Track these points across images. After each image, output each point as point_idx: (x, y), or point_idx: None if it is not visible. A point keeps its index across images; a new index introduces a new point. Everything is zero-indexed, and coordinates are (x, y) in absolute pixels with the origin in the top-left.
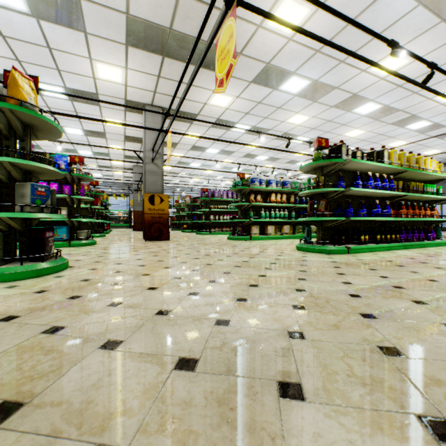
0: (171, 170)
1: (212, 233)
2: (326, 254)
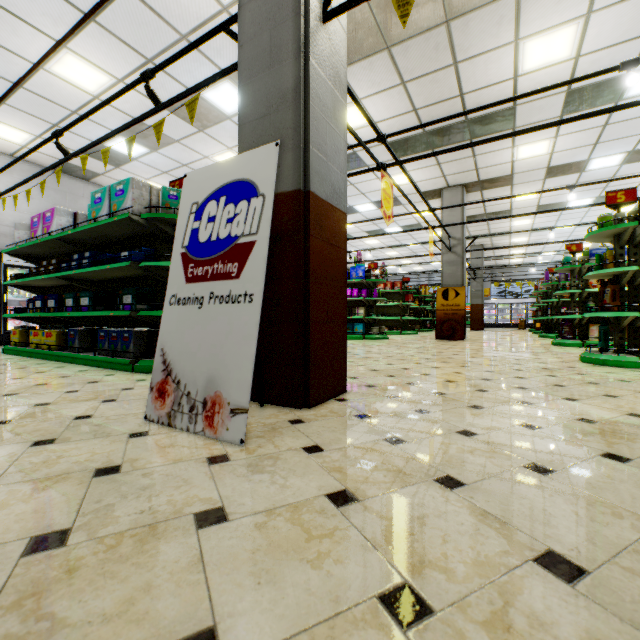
0: (529, 241)
1: None
2: (592, 365)
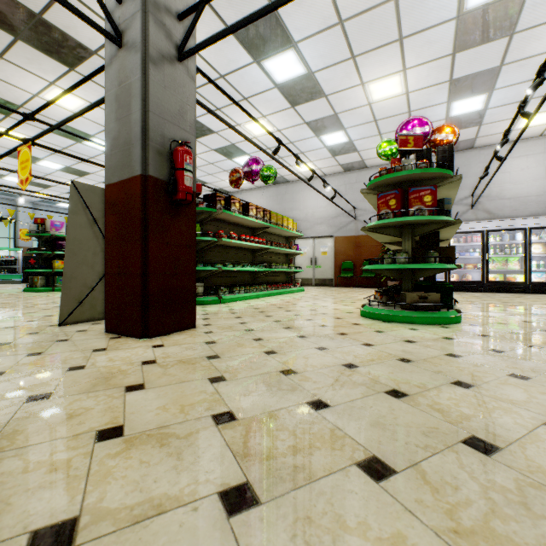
0: None
1: None
2: None
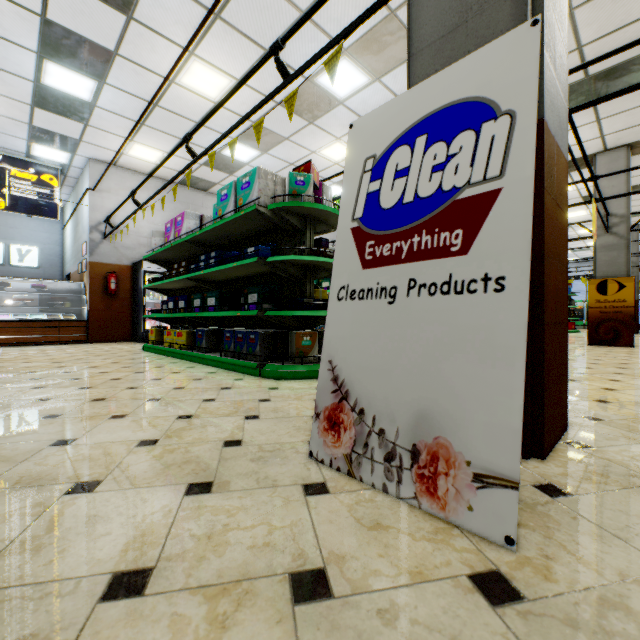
0: None
1: None
2: None
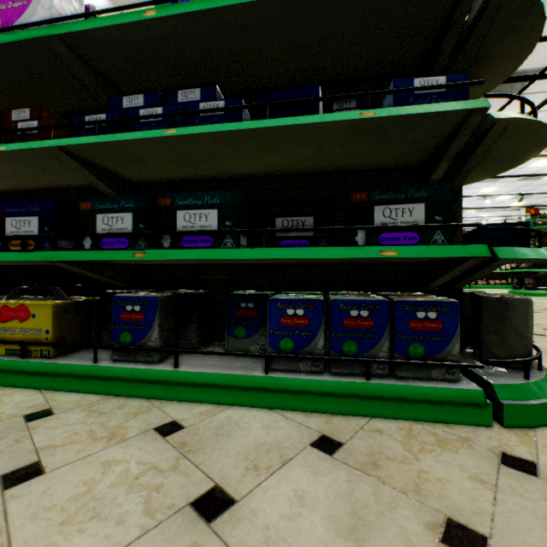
0: None
1: (473, 287)
2: None
